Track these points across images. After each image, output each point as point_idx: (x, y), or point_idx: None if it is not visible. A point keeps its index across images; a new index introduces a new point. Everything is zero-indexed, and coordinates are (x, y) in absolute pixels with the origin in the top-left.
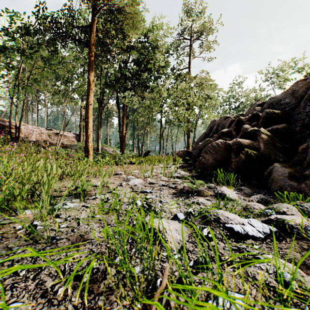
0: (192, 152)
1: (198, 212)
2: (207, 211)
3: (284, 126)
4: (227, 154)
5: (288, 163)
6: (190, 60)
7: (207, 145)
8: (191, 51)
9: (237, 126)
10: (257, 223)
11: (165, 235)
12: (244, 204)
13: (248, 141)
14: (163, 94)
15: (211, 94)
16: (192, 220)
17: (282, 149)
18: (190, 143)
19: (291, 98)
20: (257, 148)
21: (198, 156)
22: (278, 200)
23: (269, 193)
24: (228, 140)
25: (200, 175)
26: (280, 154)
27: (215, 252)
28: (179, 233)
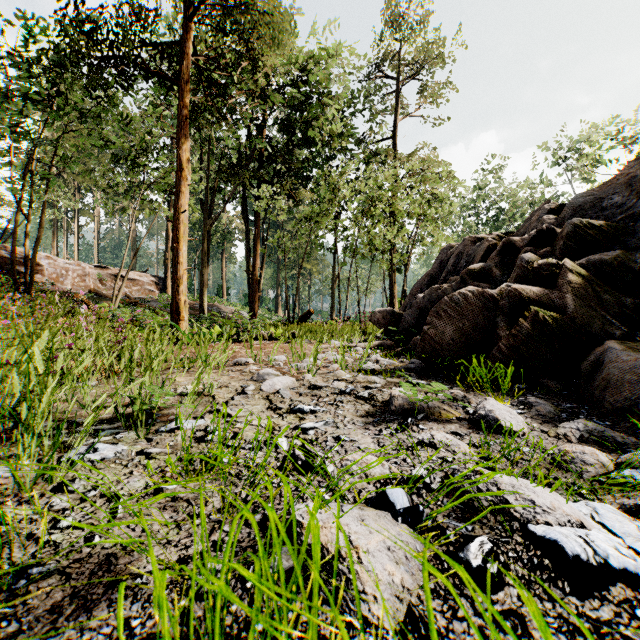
0: (402, 314)
1: (442, 479)
2: (466, 479)
3: (616, 255)
4: (487, 319)
5: (633, 340)
6: (395, 122)
7: (435, 299)
8: (398, 103)
9: (503, 257)
10: (620, 521)
11: (358, 573)
12: (549, 447)
13: (536, 290)
14: (340, 191)
15: (441, 192)
16: (433, 514)
17: (617, 309)
18: (395, 296)
19: (626, 193)
20: (559, 305)
21: (416, 324)
22: (629, 435)
23: (598, 415)
24: (485, 287)
25: (424, 367)
26: (611, 319)
27: (520, 638)
28: (398, 559)
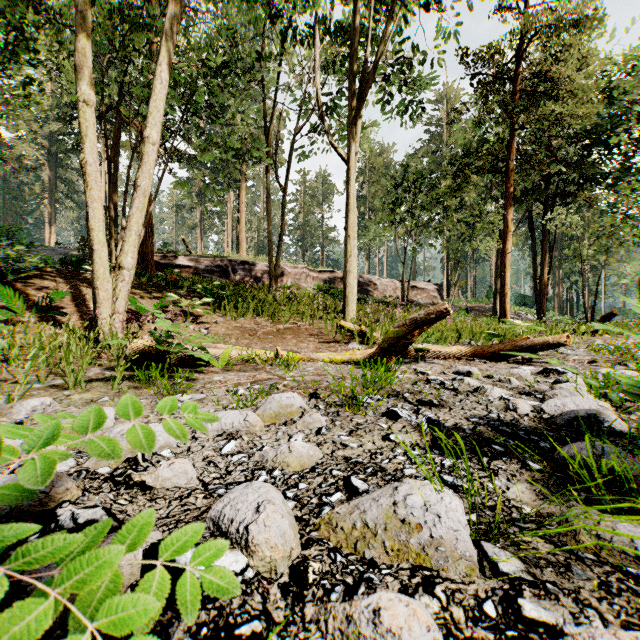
0: None
1: None
2: None
3: None
4: None
5: None
6: None
7: None
8: None
9: None
10: None
11: None
12: None
13: None
14: None
15: None
16: None
17: None
18: None
19: None
20: None
21: None
22: None
23: None
24: None
25: None
26: None
27: None
28: None
